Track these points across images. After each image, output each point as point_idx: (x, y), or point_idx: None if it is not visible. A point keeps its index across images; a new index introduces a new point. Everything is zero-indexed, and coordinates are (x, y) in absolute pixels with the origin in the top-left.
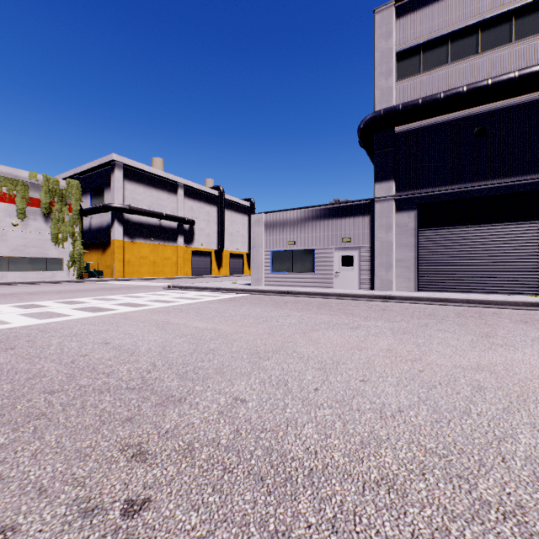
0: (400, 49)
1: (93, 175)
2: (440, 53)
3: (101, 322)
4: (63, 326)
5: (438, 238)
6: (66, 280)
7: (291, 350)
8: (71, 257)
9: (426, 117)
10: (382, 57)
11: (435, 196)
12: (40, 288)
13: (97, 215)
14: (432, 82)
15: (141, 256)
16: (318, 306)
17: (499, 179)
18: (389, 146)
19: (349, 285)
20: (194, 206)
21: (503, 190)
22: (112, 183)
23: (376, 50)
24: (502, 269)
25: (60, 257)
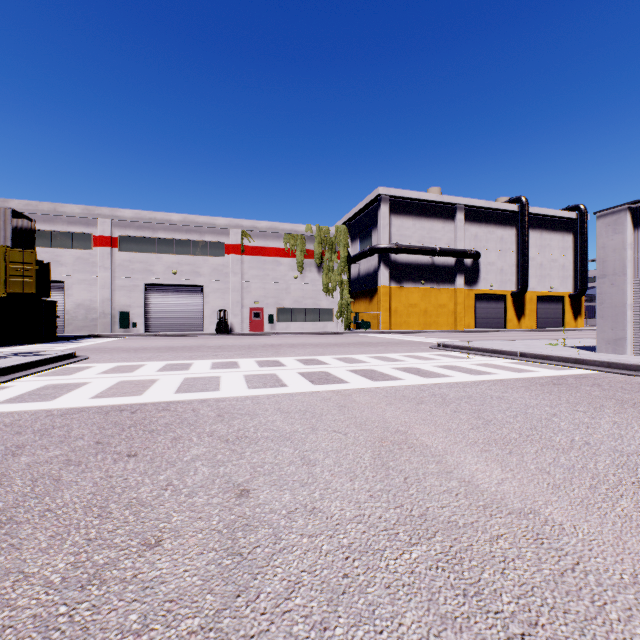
0: None
1: (360, 218)
2: None
3: (302, 409)
4: (251, 408)
5: None
6: (334, 332)
7: None
8: (339, 307)
9: None
10: None
11: None
12: (307, 339)
13: (364, 260)
14: None
15: (410, 304)
16: None
17: None
18: None
19: None
20: (479, 233)
21: None
22: (378, 221)
23: None
24: None
25: (330, 307)
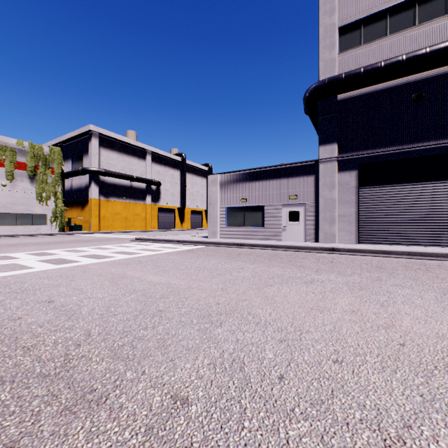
0: (342, 24)
1: (73, 143)
2: (380, 27)
3: (58, 275)
4: (18, 280)
5: (377, 195)
6: (49, 233)
7: (246, 312)
8: (53, 213)
9: (367, 84)
10: (326, 32)
11: (375, 157)
12: (23, 240)
13: (77, 177)
14: (372, 54)
15: (115, 212)
16: (269, 258)
17: (435, 141)
18: (332, 112)
19: (296, 238)
20: (161, 170)
21: (439, 151)
22: (89, 149)
23: (321, 25)
24: (437, 223)
25: (44, 213)
